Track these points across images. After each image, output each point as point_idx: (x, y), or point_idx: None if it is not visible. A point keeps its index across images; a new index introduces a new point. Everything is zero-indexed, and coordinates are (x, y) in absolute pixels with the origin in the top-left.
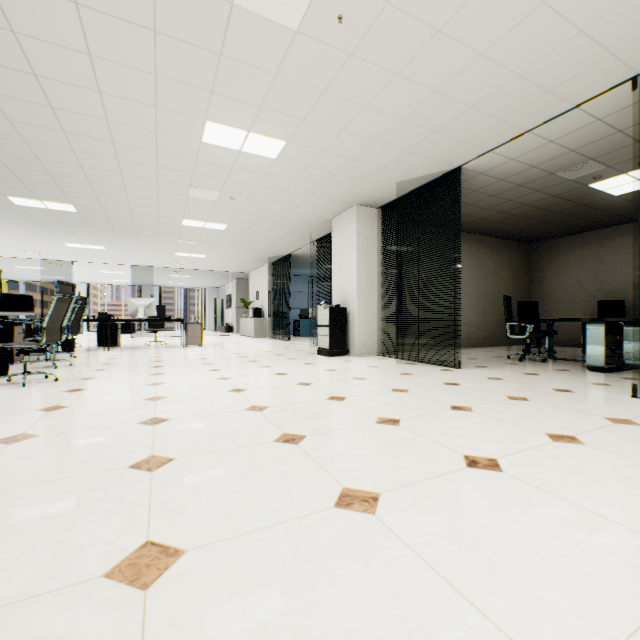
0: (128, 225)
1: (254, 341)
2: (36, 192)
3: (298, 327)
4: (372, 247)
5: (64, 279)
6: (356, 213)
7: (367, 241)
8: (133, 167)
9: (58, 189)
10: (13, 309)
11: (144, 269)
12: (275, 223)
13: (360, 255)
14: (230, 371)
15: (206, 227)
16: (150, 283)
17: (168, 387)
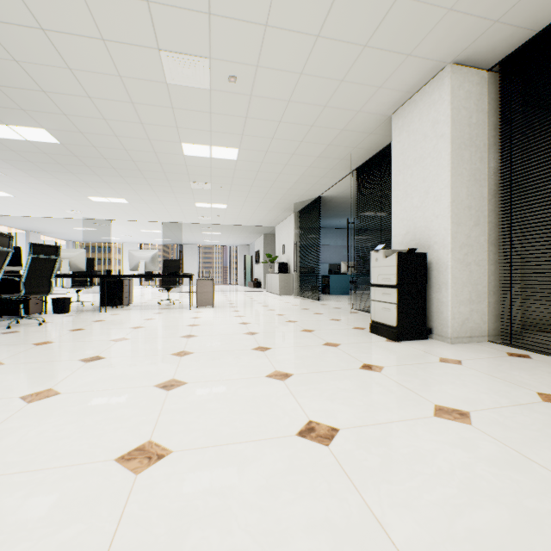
0: (126, 162)
1: (277, 300)
2: None
3: (327, 283)
4: (478, 142)
5: (120, 240)
6: (449, 79)
7: (469, 130)
8: None
9: (2, 94)
10: None
11: (176, 226)
12: (301, 137)
13: (456, 156)
14: (195, 395)
15: (213, 156)
16: (189, 242)
17: None
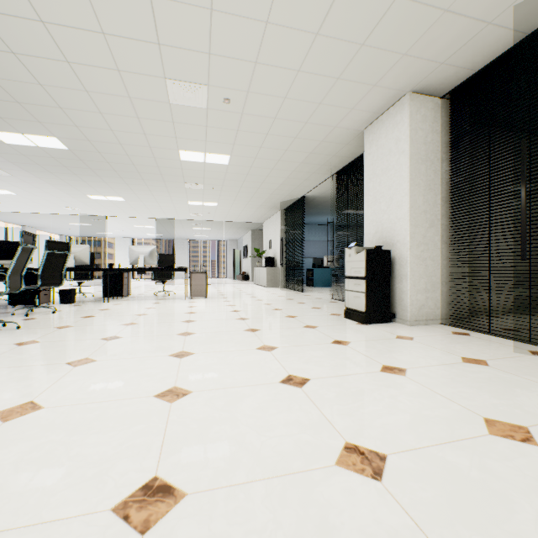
0: (127, 165)
1: (265, 292)
2: (6, 119)
3: (311, 276)
4: (433, 157)
5: (112, 235)
6: (408, 105)
7: (425, 148)
8: (73, 41)
9: (23, 109)
10: (6, 257)
11: (168, 222)
12: (286, 147)
13: (414, 169)
14: (202, 361)
15: (207, 161)
16: (179, 237)
17: (9, 438)
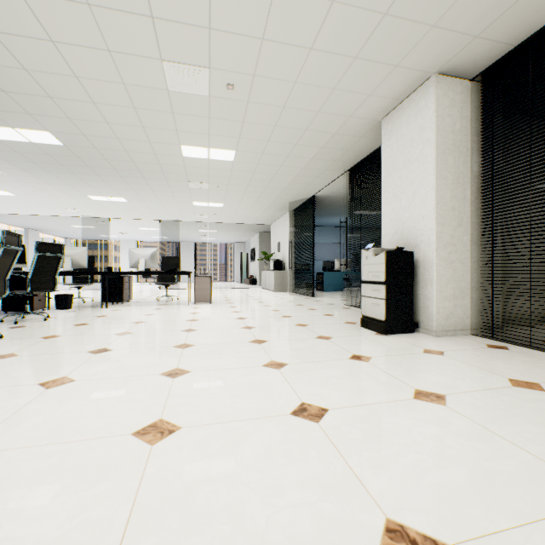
0: (127, 163)
1: (273, 296)
2: None
3: (321, 280)
4: (462, 147)
5: (117, 237)
6: (434, 88)
7: (453, 136)
8: (56, 14)
9: (10, 100)
10: None
11: (173, 224)
12: (296, 140)
13: (441, 161)
14: (198, 382)
15: (211, 158)
16: (185, 239)
17: None
